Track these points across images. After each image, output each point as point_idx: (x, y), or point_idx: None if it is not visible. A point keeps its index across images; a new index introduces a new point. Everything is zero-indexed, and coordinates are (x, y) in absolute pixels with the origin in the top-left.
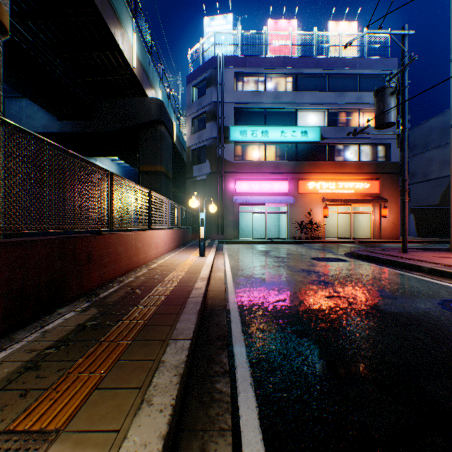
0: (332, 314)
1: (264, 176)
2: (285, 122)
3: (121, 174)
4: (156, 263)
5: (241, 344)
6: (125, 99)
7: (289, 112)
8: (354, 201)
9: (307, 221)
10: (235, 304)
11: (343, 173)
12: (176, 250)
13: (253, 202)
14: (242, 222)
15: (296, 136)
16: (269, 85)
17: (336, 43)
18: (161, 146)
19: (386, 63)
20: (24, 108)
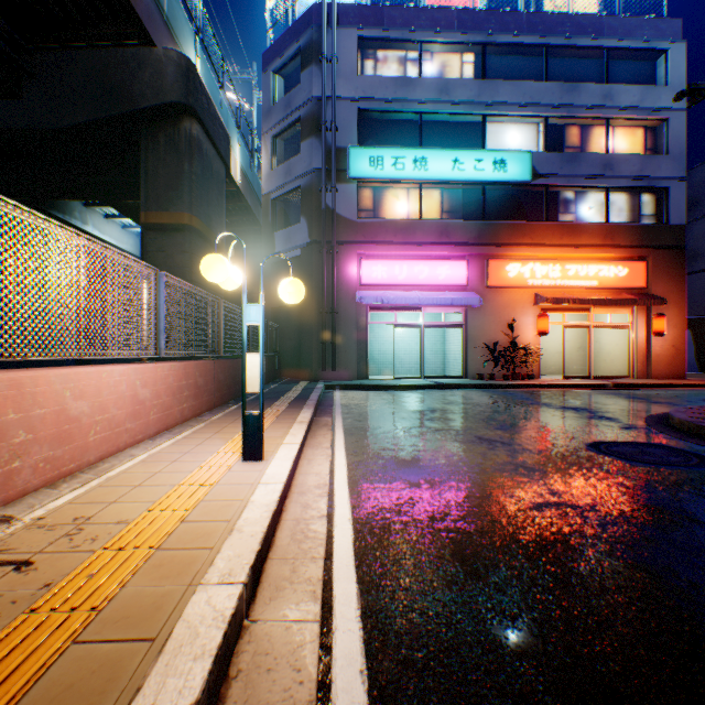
0: None
1: (419, 251)
2: (460, 143)
3: None
4: (6, 522)
5: None
6: (100, 50)
7: (467, 124)
8: (601, 302)
9: (505, 342)
10: None
11: (577, 246)
12: (200, 419)
13: (398, 303)
14: (373, 345)
15: (484, 170)
16: (428, 68)
17: None
18: (190, 168)
19: (661, 28)
20: None
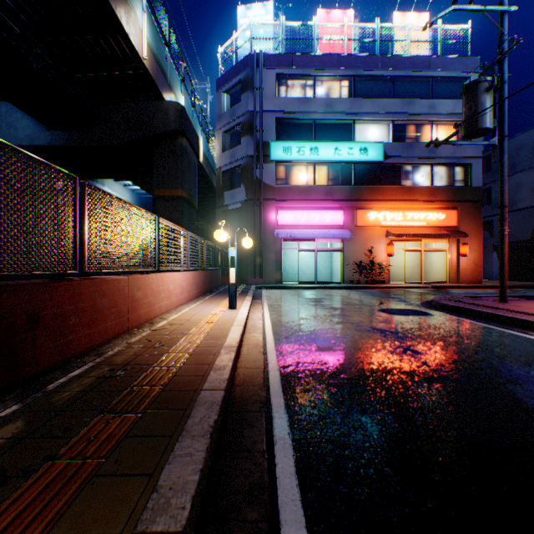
0: (452, 422)
1: (313, 205)
2: (340, 137)
3: (137, 203)
4: (166, 319)
5: (298, 515)
6: (135, 103)
7: (344, 124)
8: (427, 236)
9: (367, 261)
10: (280, 398)
11: (412, 200)
12: (200, 299)
13: (300, 237)
14: (286, 262)
15: (354, 154)
16: (319, 91)
17: (403, 39)
18: (182, 164)
19: (466, 64)
20: (4, 114)
